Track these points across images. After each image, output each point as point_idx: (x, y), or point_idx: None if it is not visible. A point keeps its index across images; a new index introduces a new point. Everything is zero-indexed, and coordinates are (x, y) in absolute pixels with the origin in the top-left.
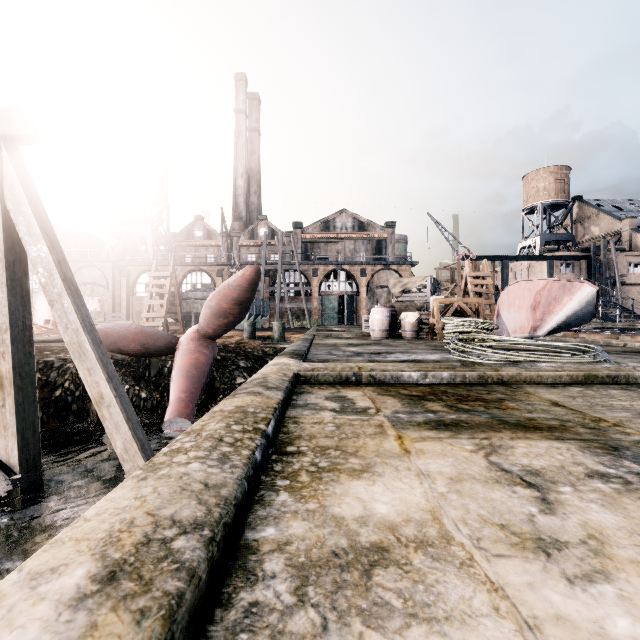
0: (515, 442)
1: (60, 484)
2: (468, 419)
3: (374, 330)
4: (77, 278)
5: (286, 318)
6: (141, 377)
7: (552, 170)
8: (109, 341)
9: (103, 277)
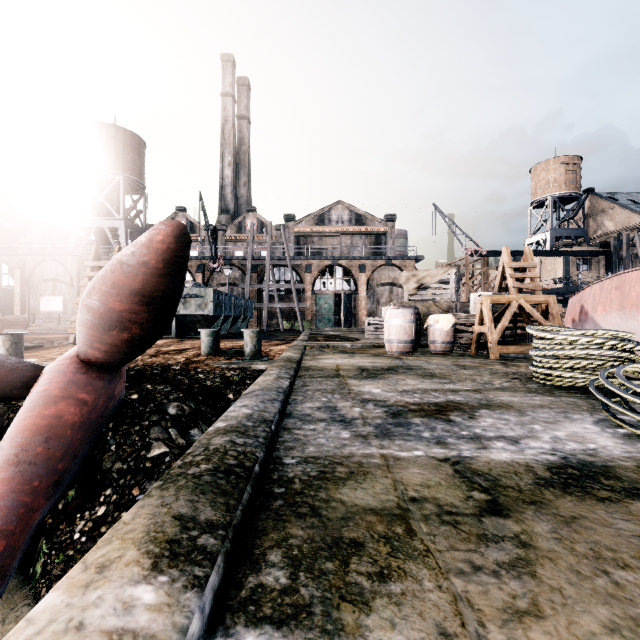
0: None
1: None
2: None
3: (392, 341)
4: (36, 274)
5: (276, 320)
6: None
7: (563, 160)
8: None
9: (66, 273)
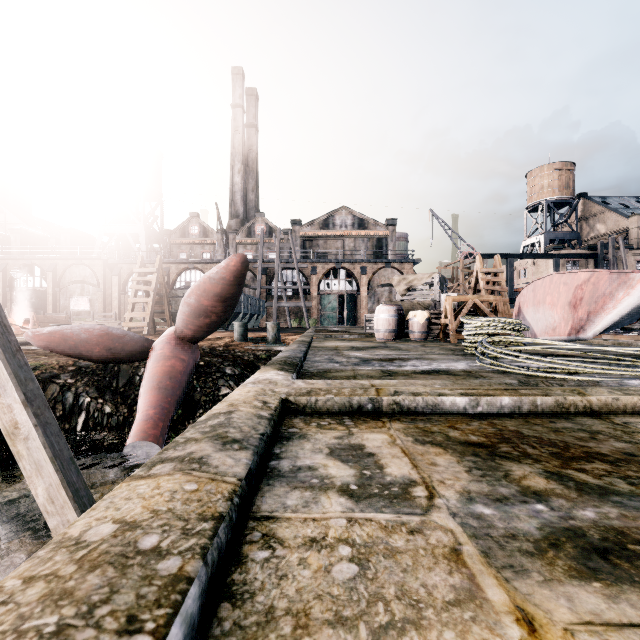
0: None
1: None
2: (630, 525)
3: (379, 331)
4: (66, 276)
5: (284, 318)
6: (107, 387)
7: (557, 166)
8: (68, 345)
9: (94, 275)
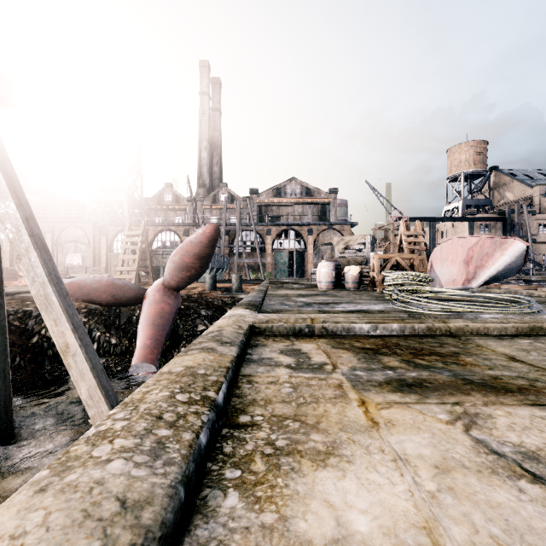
0: (491, 409)
1: (31, 427)
2: (430, 378)
3: (321, 282)
4: (63, 237)
5: (243, 271)
6: (112, 325)
7: (472, 144)
8: (82, 292)
9: (85, 236)
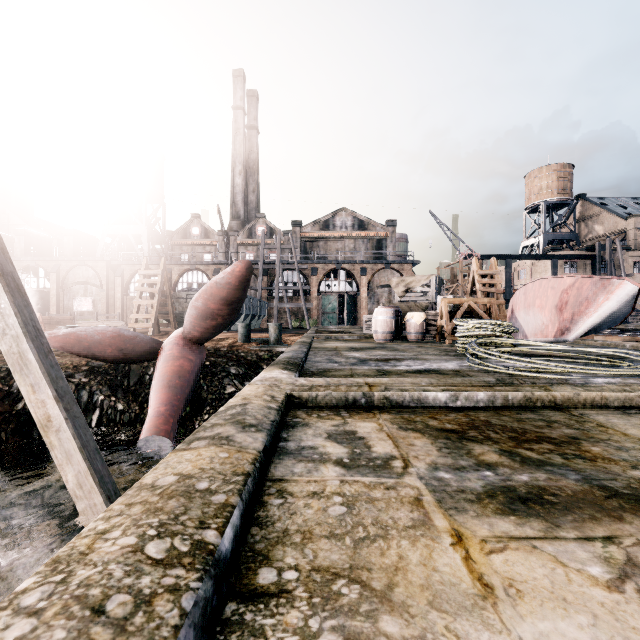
0: None
1: (6, 521)
2: (551, 484)
3: (377, 332)
4: (70, 277)
5: (284, 318)
6: (119, 386)
7: (555, 168)
8: (82, 346)
9: (97, 276)
